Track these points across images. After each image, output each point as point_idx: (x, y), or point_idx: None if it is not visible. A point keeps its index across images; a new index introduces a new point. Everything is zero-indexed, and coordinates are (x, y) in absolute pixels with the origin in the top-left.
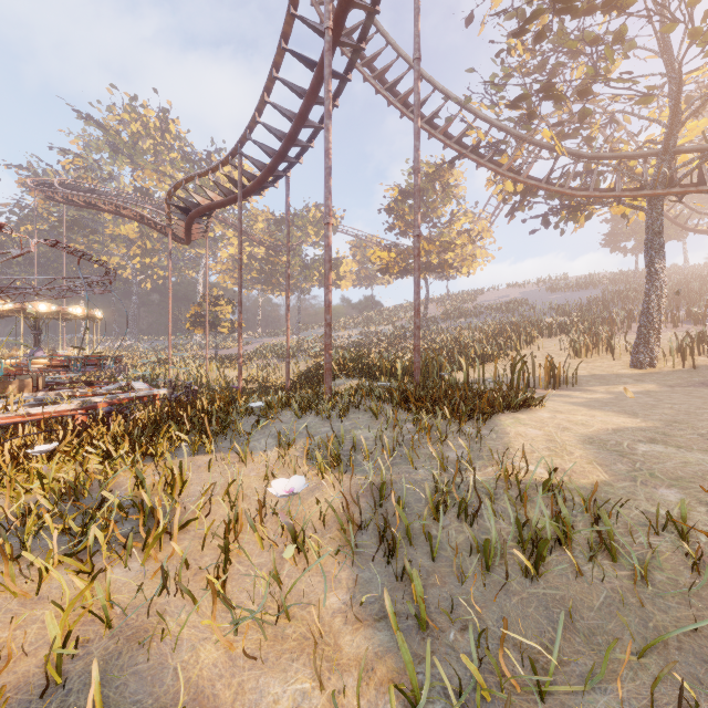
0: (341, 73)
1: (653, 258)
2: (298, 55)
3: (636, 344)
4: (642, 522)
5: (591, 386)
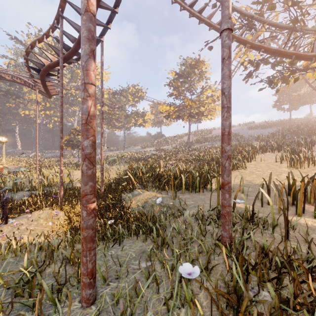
0: None
1: None
2: None
3: None
4: None
5: None
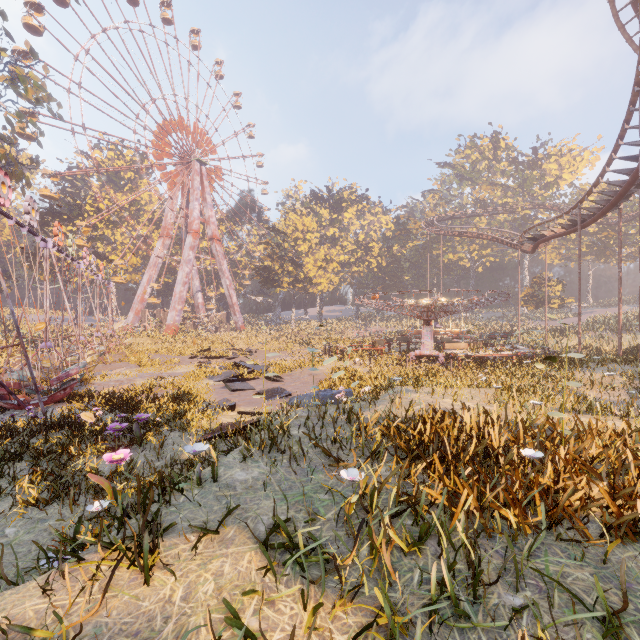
0: None
1: None
2: (624, 159)
3: None
4: None
5: None
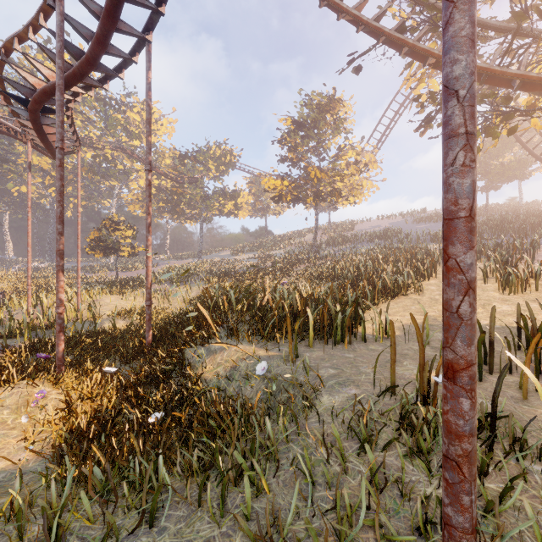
0: None
1: None
2: None
3: None
4: None
5: None
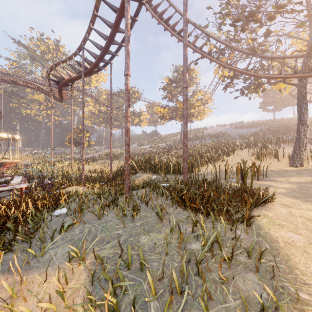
0: None
1: (302, 109)
2: None
3: (293, 154)
4: None
5: (275, 177)
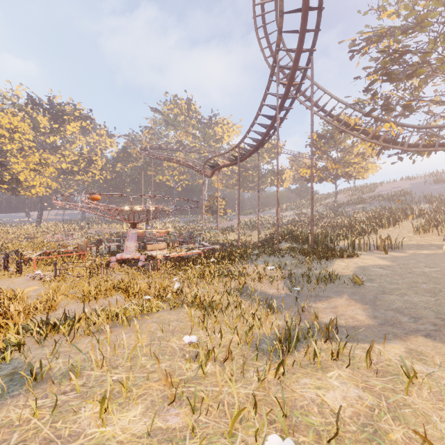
0: (282, 117)
1: None
2: (265, 116)
3: None
4: (348, 280)
5: (408, 250)
